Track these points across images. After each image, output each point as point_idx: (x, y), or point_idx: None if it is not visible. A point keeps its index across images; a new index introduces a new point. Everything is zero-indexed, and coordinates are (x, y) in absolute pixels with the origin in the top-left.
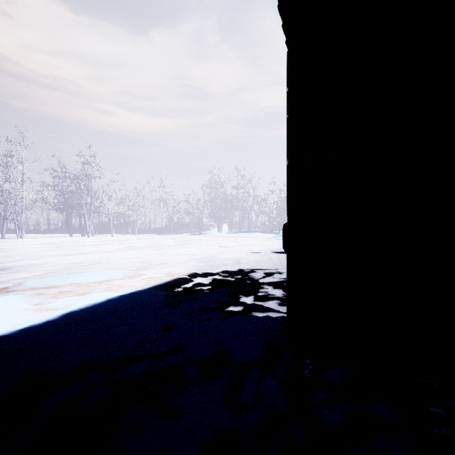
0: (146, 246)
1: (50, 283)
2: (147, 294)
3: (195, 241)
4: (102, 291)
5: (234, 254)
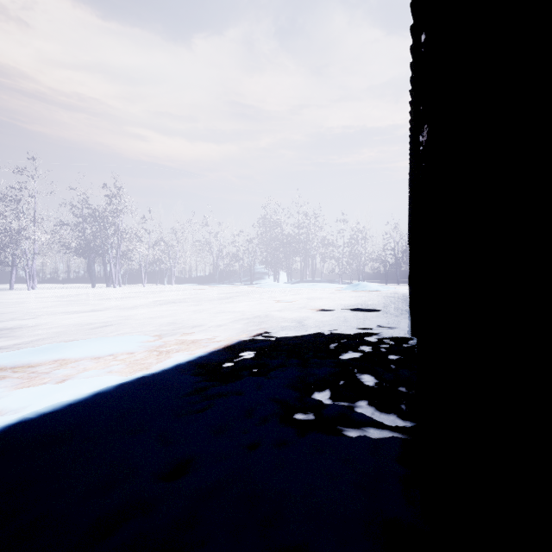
0: (181, 300)
1: (25, 358)
2: (160, 384)
3: (245, 293)
4: (95, 375)
5: (296, 311)
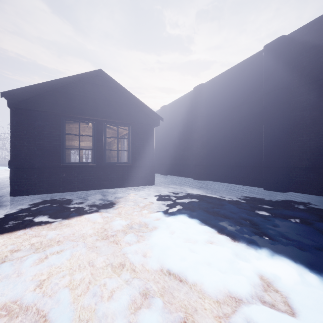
0: None
1: None
2: None
3: None
4: None
5: None
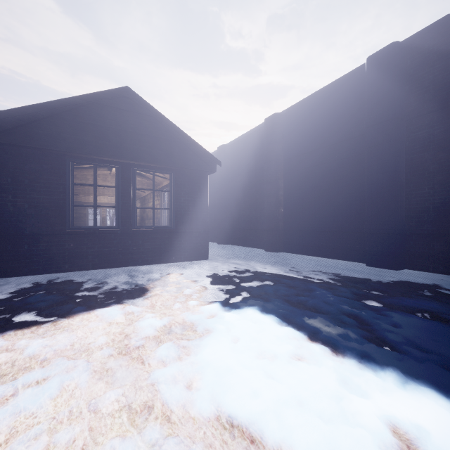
0: None
1: None
2: None
3: None
4: None
5: None
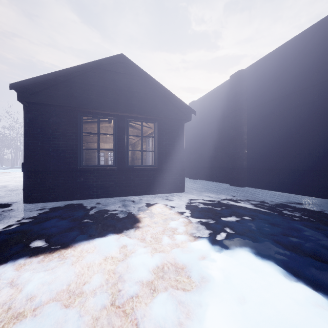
0: None
1: None
2: None
3: None
4: None
5: (3, 183)
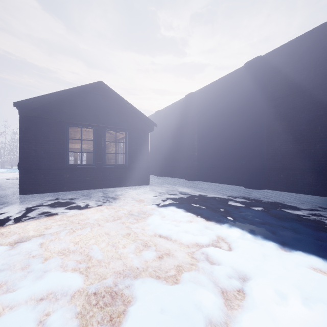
0: None
1: None
2: None
3: None
4: None
5: None
